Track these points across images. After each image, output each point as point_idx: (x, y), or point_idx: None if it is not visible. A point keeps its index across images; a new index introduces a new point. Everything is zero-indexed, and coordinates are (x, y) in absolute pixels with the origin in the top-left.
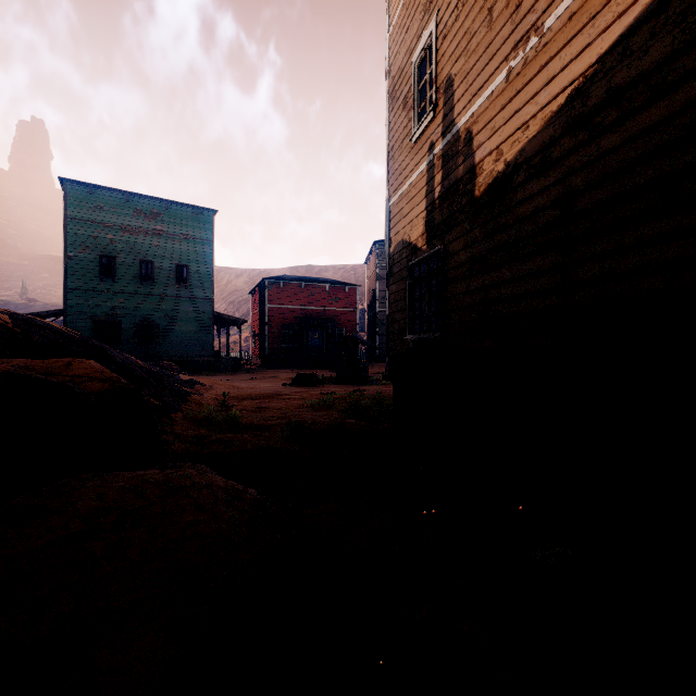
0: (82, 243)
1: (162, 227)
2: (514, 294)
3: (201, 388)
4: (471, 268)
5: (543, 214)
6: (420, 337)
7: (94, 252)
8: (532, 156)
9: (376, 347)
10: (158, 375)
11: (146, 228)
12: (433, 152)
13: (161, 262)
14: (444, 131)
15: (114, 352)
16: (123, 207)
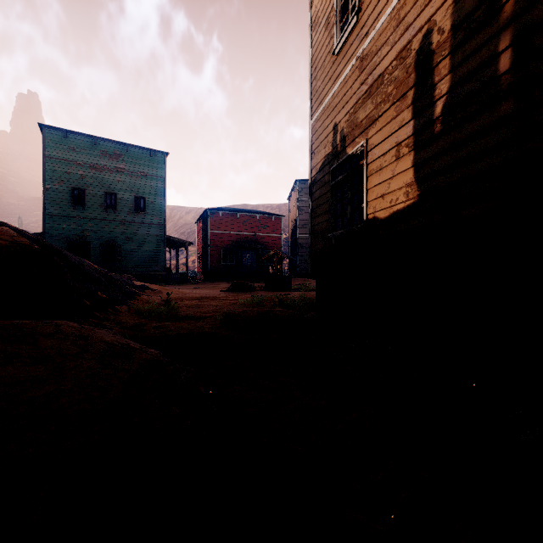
0: (57, 177)
1: (123, 166)
2: (451, 163)
3: (151, 292)
4: (398, 152)
5: (489, 67)
6: (342, 232)
7: (67, 185)
8: (474, 9)
9: (297, 265)
10: (111, 278)
11: (110, 167)
12: (356, 56)
13: (122, 194)
14: (367, 30)
15: (70, 255)
16: (91, 148)
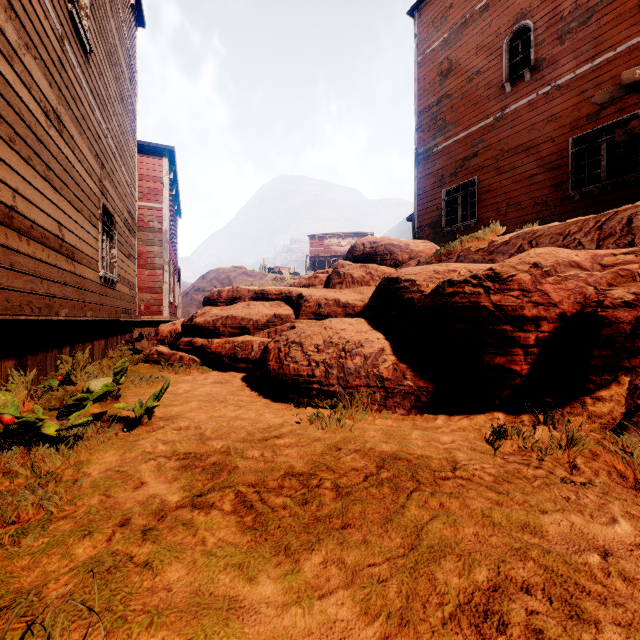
0: None
1: None
2: None
3: None
4: None
5: None
6: None
7: None
8: None
9: None
10: None
11: None
12: None
13: None
14: None
15: None
16: None
